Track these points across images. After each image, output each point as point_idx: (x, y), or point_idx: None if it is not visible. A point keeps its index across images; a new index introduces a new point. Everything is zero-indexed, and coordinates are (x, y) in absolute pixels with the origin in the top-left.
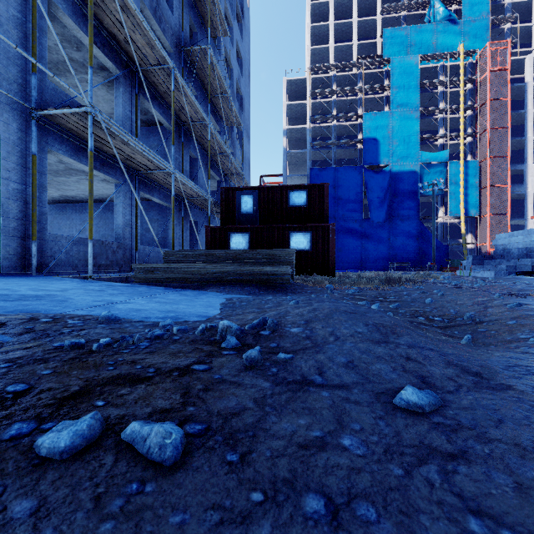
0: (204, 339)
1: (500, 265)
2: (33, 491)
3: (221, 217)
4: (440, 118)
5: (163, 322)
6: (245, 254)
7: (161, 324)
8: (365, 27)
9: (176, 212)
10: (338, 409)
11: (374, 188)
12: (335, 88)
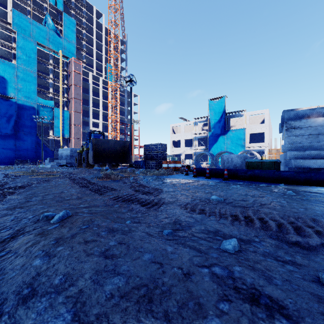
0: None
1: (55, 162)
2: None
3: None
4: (51, 83)
5: None
6: None
7: None
8: None
9: None
10: None
11: (2, 110)
12: None
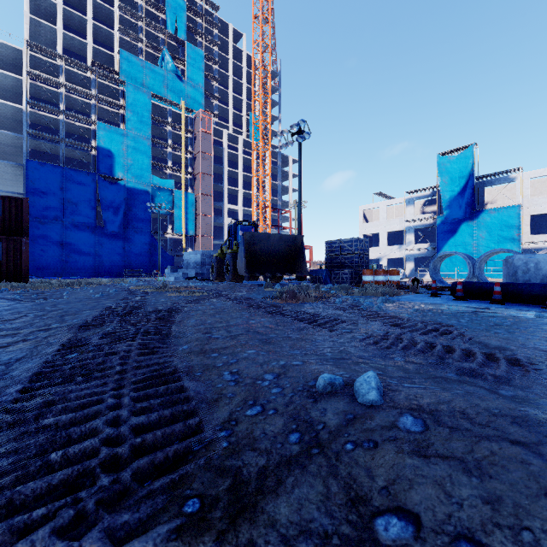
0: None
1: (180, 273)
2: None
3: None
4: (169, 152)
5: None
6: None
7: None
8: (102, 34)
9: None
10: None
11: (109, 198)
12: (63, 82)
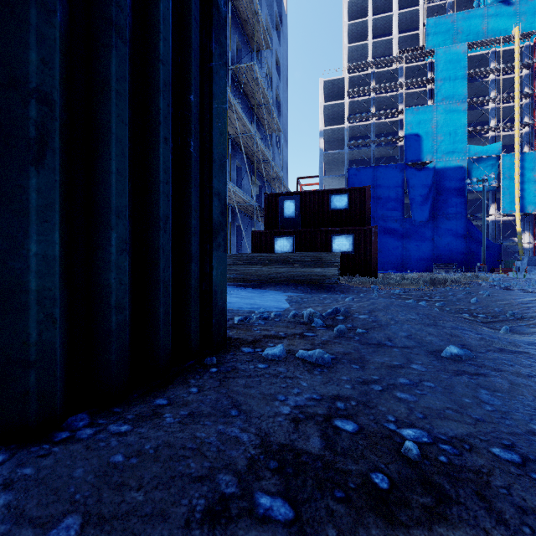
0: (296, 321)
1: None
2: (280, 366)
3: (265, 221)
4: (492, 109)
5: (258, 310)
6: (294, 257)
7: (258, 312)
8: (406, 19)
9: None
10: (406, 356)
11: (416, 186)
12: (374, 86)
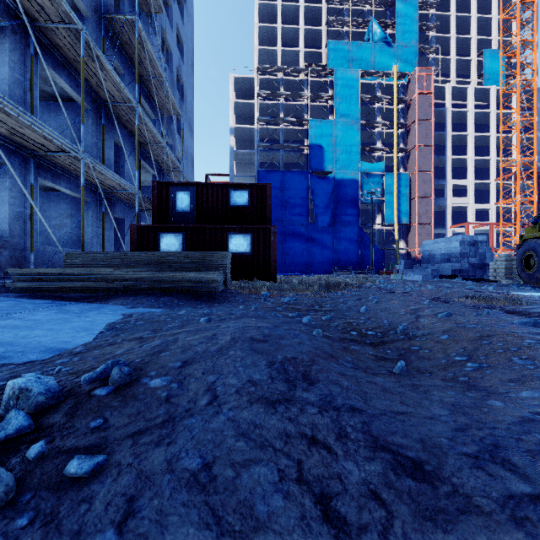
0: None
1: (426, 269)
2: None
3: (153, 214)
4: (378, 132)
5: None
6: (170, 258)
7: None
8: (311, 36)
9: (95, 206)
10: None
11: (319, 193)
12: (283, 92)
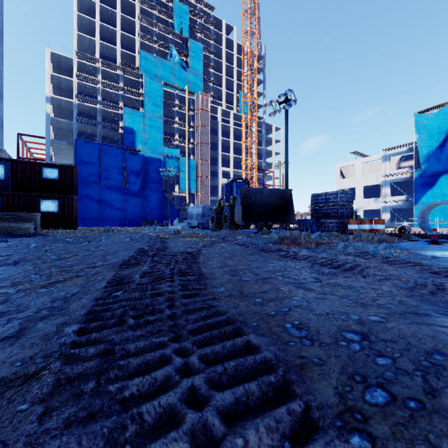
0: None
1: (185, 223)
2: None
3: None
4: (176, 128)
5: None
6: None
7: None
8: (127, 40)
9: None
10: (17, 248)
11: (131, 165)
12: (100, 79)
